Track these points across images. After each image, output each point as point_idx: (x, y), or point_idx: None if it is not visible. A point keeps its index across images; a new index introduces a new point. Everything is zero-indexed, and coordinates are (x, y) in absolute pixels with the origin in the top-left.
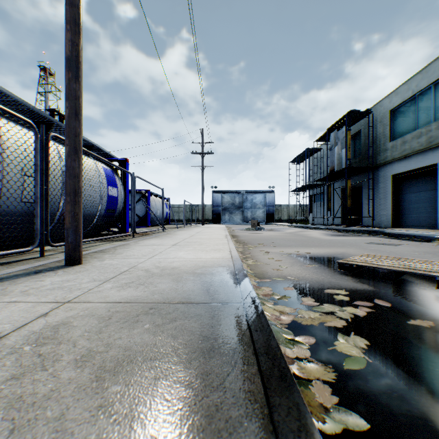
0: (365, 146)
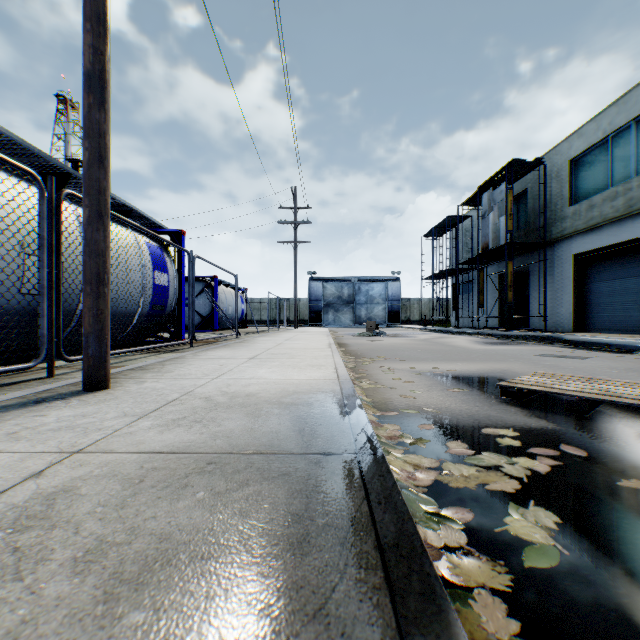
0: (534, 212)
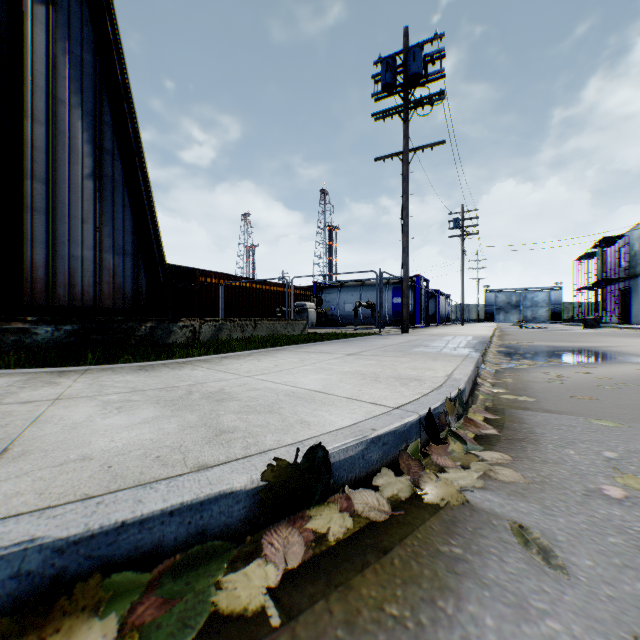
0: (630, 257)
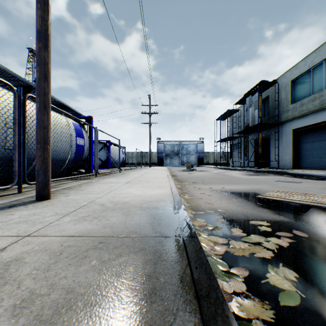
0: (272, 108)
